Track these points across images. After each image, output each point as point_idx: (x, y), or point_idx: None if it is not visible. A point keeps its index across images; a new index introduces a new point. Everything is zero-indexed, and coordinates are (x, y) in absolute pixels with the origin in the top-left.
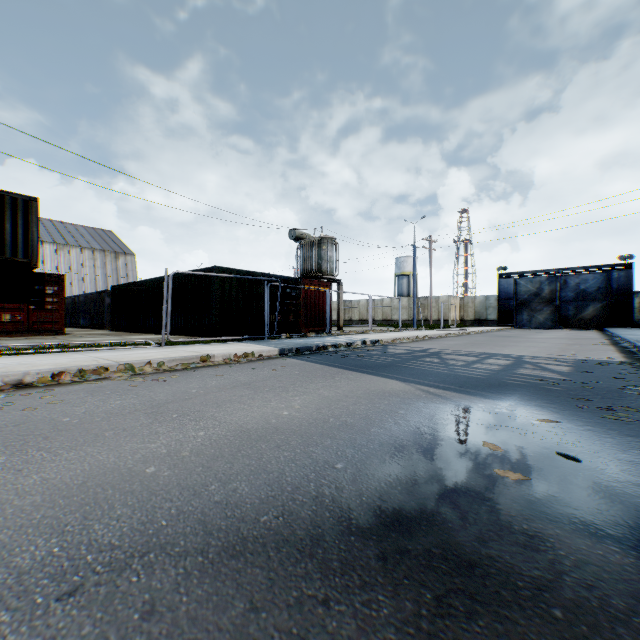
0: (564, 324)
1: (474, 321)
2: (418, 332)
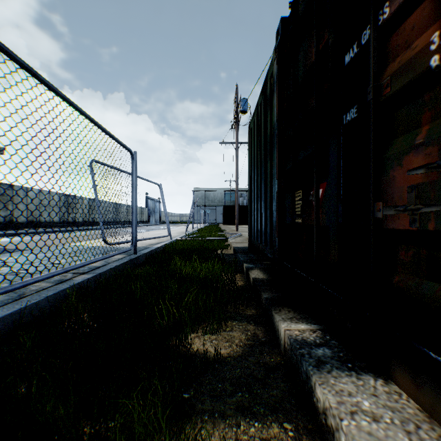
0: None
1: None
2: None
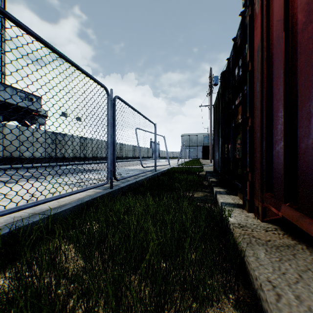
0: None
1: None
2: None
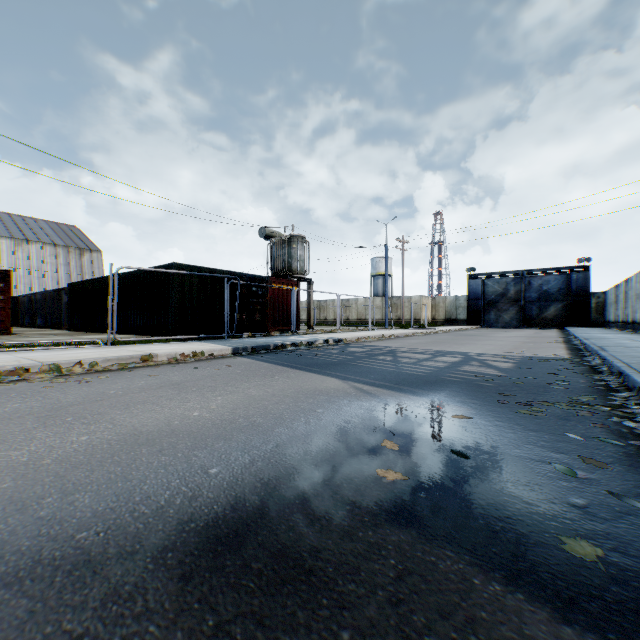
0: (528, 323)
1: (445, 321)
2: (386, 331)
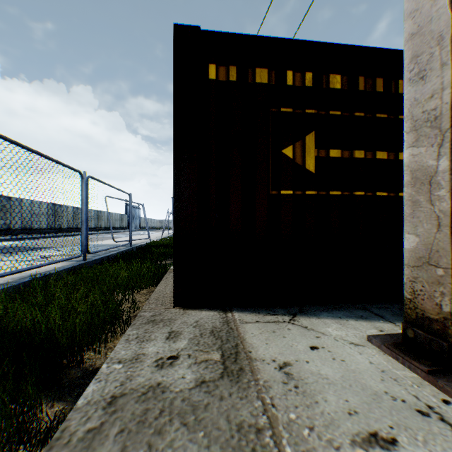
0: None
1: None
2: None
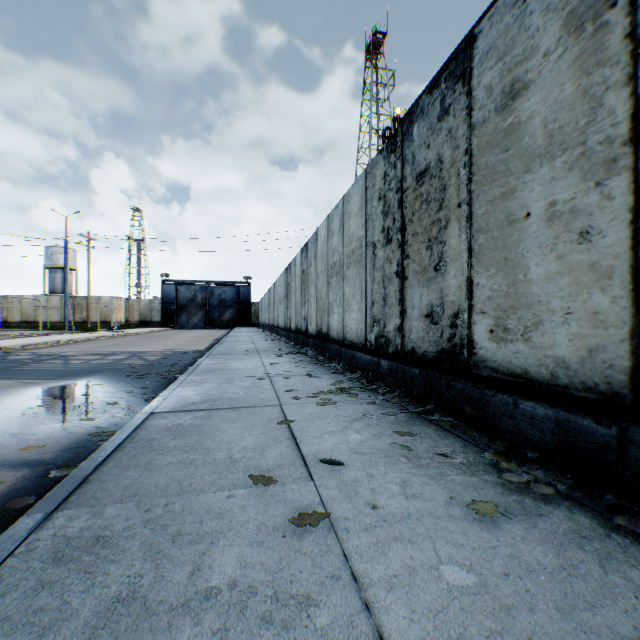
0: (212, 325)
1: (140, 323)
2: (65, 336)
